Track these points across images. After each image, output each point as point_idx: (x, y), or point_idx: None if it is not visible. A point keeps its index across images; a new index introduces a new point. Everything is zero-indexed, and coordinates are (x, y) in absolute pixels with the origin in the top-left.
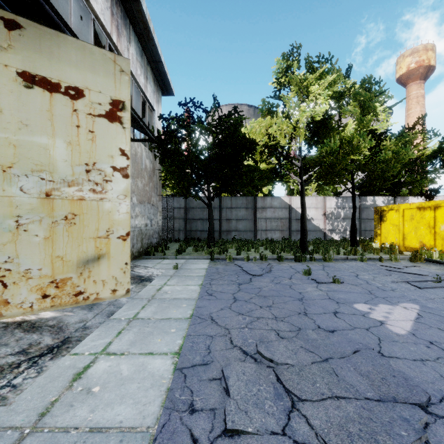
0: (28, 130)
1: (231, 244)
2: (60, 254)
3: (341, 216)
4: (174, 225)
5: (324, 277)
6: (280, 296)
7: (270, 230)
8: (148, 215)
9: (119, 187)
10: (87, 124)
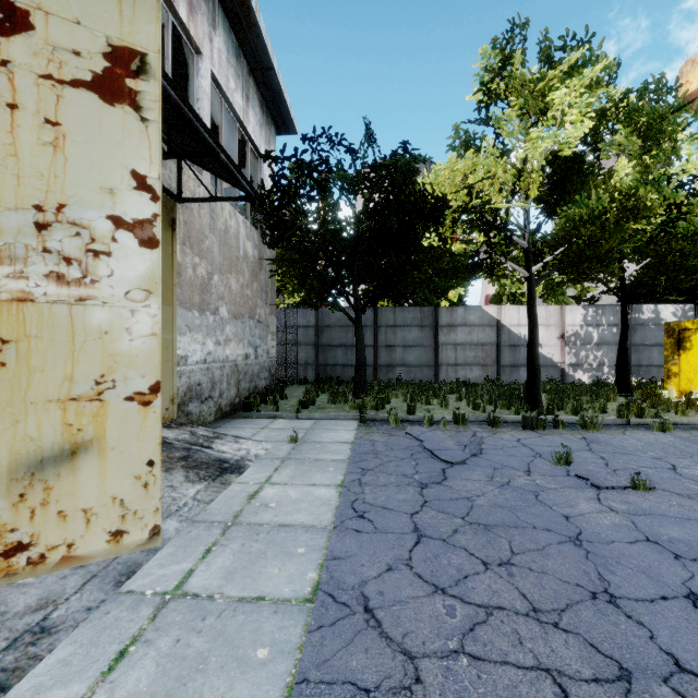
0: None
1: (396, 390)
2: None
3: (593, 340)
4: (298, 355)
5: (601, 470)
6: (523, 527)
7: (462, 365)
8: (249, 339)
9: (131, 270)
10: (38, 102)
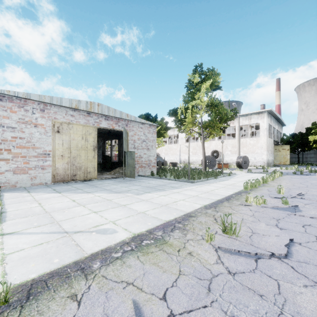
0: (282, 152)
1: (305, 164)
2: (284, 160)
3: None
4: None
5: None
6: None
7: None
8: None
9: (288, 155)
10: (286, 151)
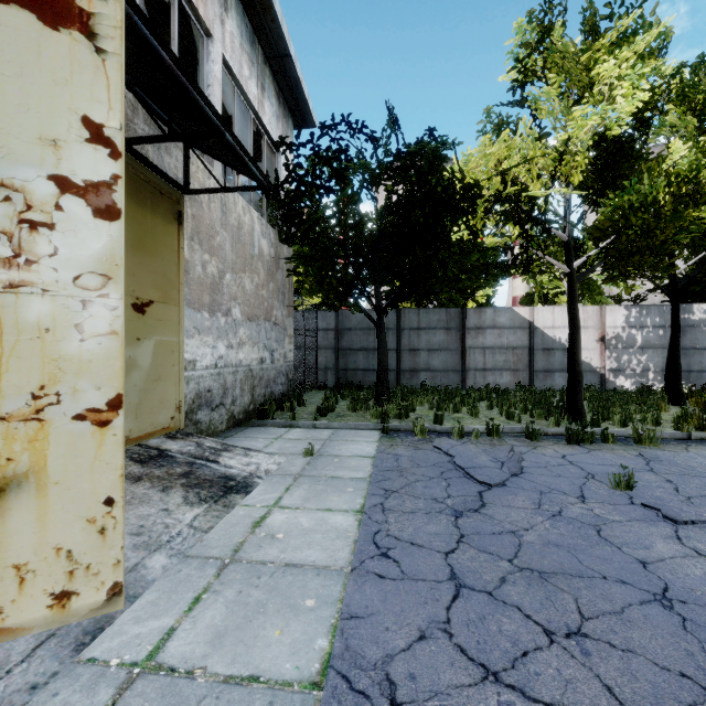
0: None
1: (420, 397)
2: None
3: (637, 343)
4: (317, 359)
5: (672, 497)
6: (589, 577)
7: (491, 370)
8: (265, 342)
9: (83, 248)
10: None
